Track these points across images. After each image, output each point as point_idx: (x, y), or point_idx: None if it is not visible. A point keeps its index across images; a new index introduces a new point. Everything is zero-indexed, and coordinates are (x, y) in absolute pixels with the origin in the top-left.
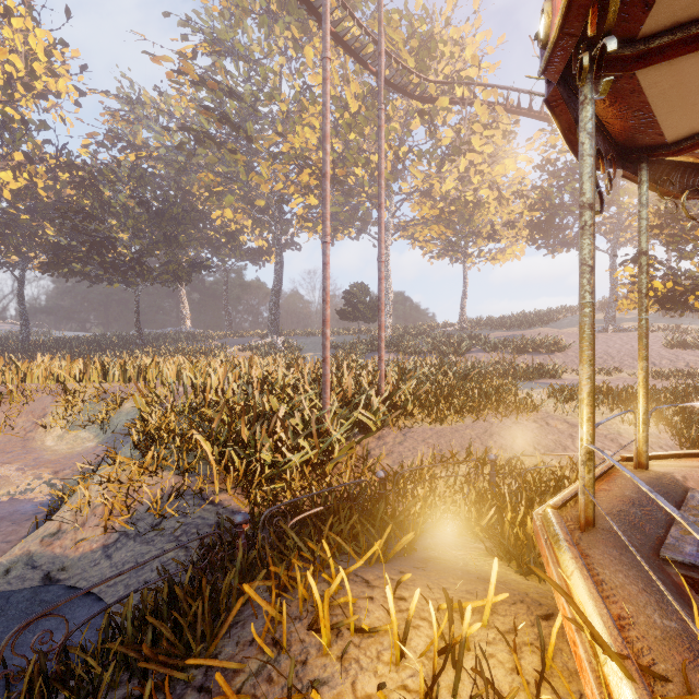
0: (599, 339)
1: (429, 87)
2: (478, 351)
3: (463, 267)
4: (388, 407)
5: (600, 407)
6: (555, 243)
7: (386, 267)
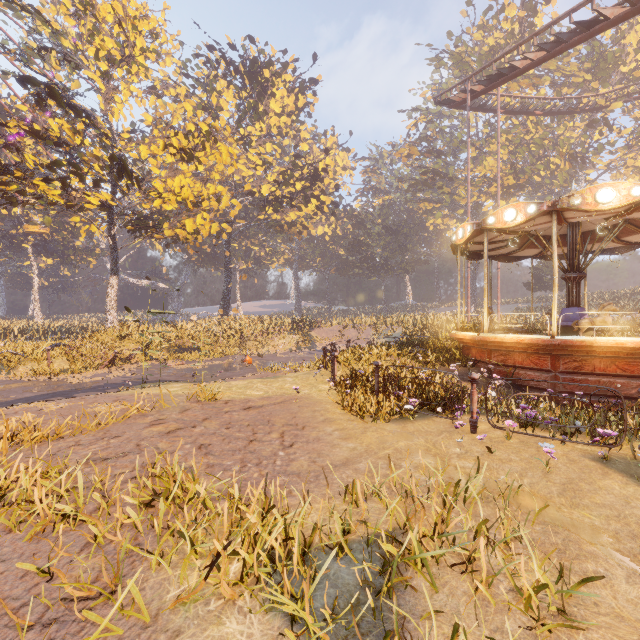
0: None
1: (598, 102)
2: None
3: None
4: None
5: None
6: None
7: None
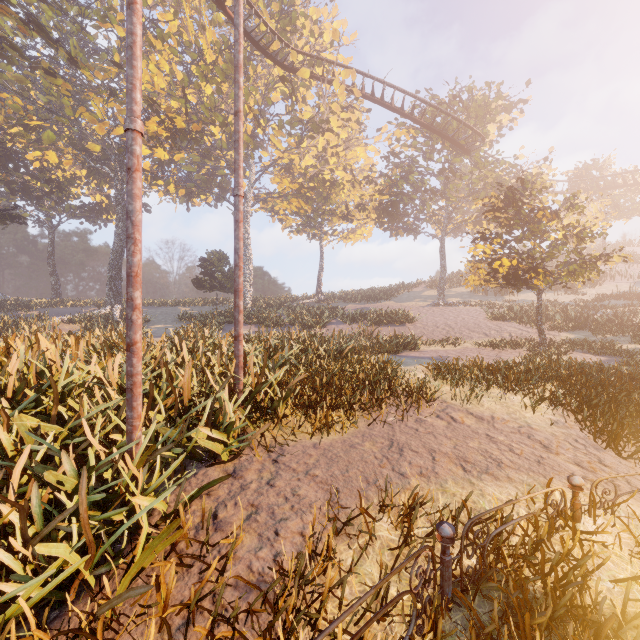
0: (435, 312)
1: (291, 54)
2: (338, 322)
3: (320, 243)
4: (249, 410)
5: (490, 389)
6: (397, 227)
7: (246, 236)
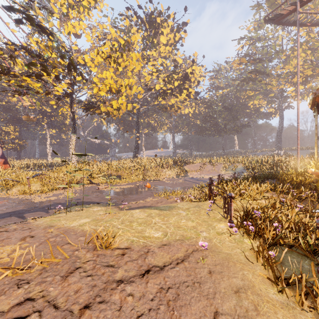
0: None
1: None
2: None
3: None
4: None
5: None
6: None
7: None
